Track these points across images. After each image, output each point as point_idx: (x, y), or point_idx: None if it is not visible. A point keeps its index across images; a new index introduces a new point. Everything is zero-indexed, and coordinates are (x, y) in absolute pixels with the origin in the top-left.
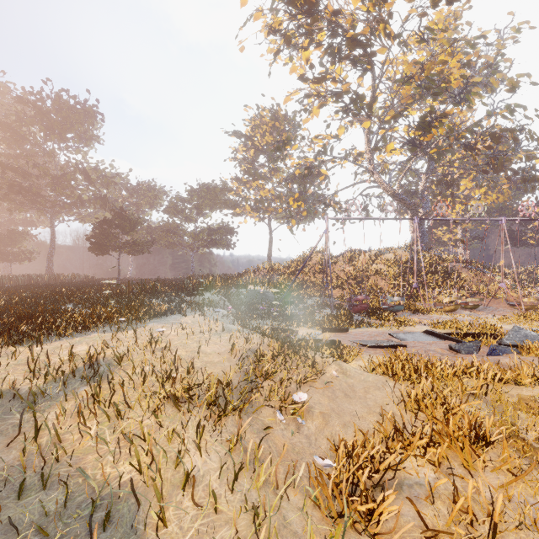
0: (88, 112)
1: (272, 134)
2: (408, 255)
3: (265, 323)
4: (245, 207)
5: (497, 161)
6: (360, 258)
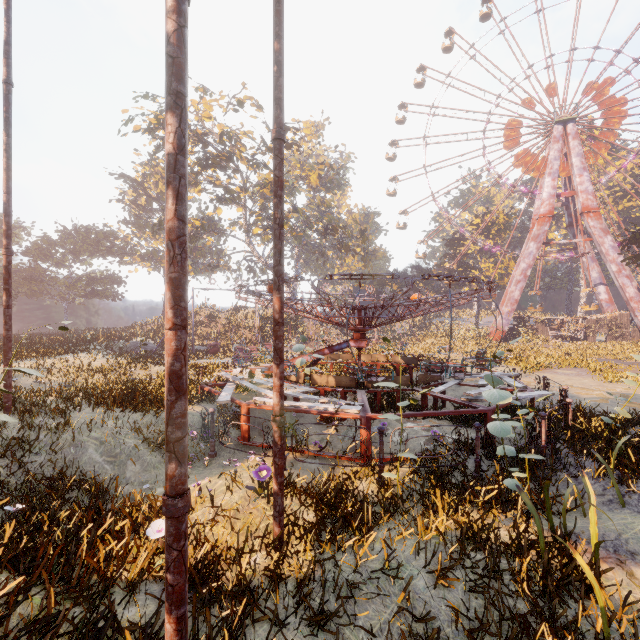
0: None
1: None
2: (270, 313)
3: None
4: (135, 257)
5: (343, 244)
6: (240, 314)
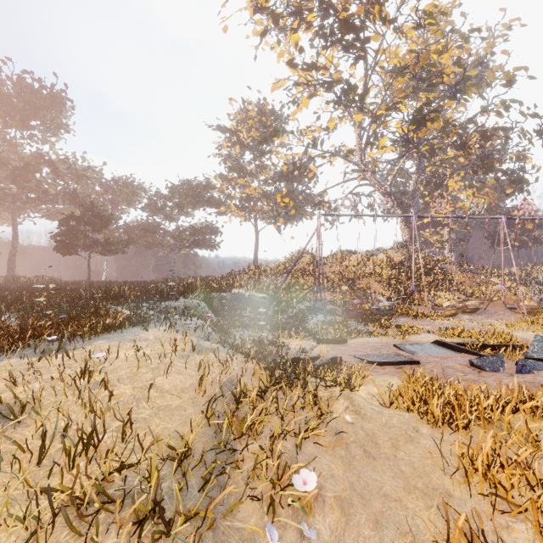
0: (56, 97)
1: (258, 129)
2: (402, 256)
3: (250, 333)
4: (230, 206)
5: (487, 161)
6: (351, 259)
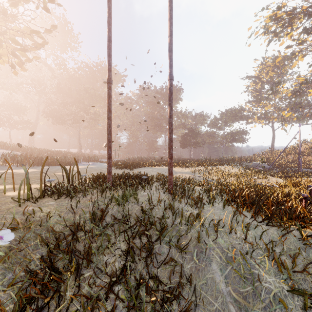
0: (178, 90)
1: (273, 71)
2: None
3: None
4: (254, 118)
5: None
6: None
